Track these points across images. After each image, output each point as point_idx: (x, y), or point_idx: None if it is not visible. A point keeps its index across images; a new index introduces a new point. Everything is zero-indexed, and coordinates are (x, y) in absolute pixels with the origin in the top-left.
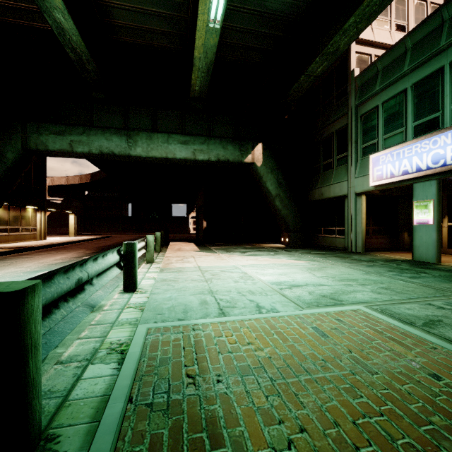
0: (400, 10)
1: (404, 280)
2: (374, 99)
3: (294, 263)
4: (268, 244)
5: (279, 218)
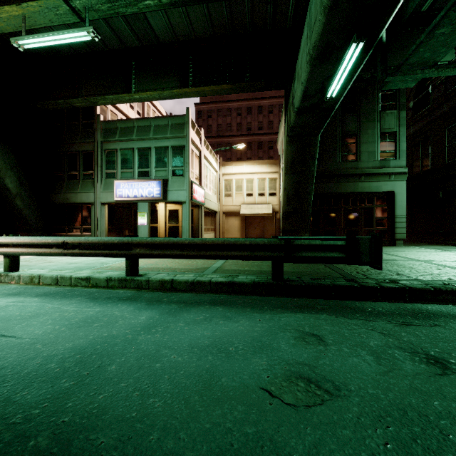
0: None
1: None
2: (115, 144)
3: None
4: None
5: (17, 217)
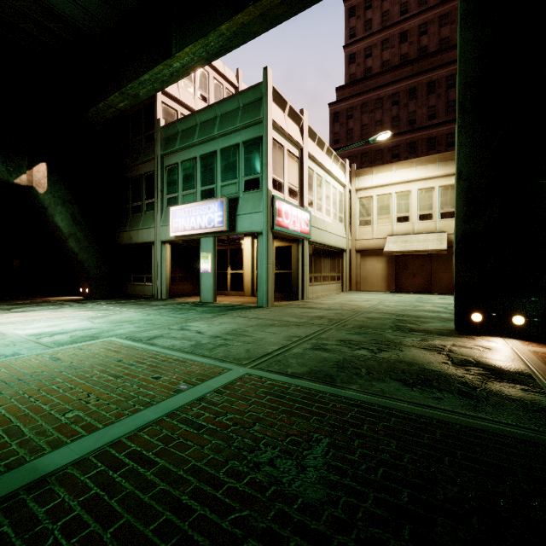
0: (203, 82)
1: (172, 316)
2: (176, 156)
3: (79, 314)
4: (60, 296)
5: (76, 263)
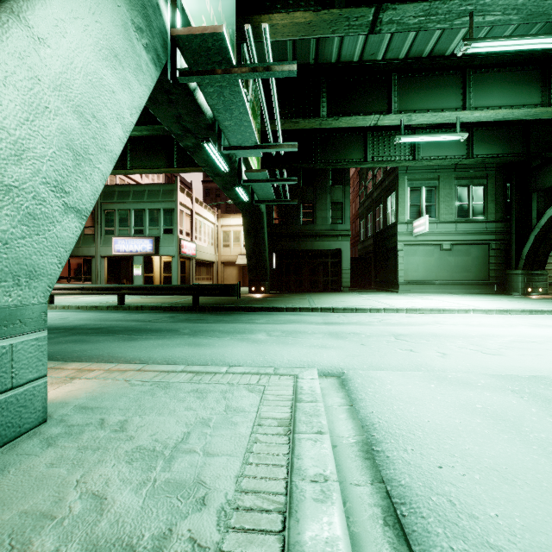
0: None
1: None
2: (113, 205)
3: (86, 296)
4: None
5: None
